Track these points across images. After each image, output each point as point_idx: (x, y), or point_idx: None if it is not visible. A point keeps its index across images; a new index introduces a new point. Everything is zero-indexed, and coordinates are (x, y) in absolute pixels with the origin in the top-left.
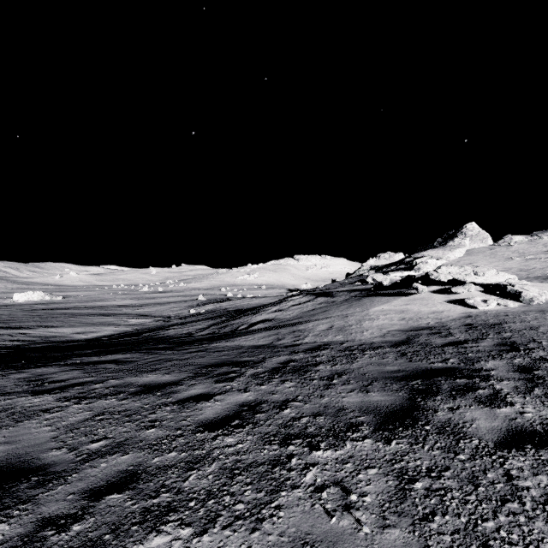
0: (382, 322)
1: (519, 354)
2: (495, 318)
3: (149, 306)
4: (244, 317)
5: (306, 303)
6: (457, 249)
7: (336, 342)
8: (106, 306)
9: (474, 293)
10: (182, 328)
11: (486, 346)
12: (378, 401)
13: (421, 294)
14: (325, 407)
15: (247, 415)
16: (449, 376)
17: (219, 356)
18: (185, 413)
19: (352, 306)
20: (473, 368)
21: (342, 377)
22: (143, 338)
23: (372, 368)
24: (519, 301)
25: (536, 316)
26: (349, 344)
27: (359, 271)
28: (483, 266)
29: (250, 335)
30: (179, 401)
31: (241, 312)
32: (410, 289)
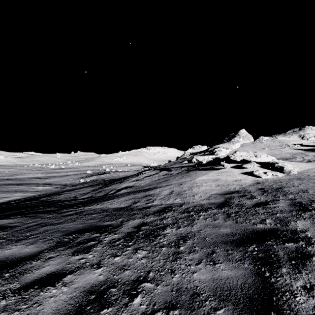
0: (205, 188)
1: (313, 213)
2: (275, 184)
3: (53, 177)
4: (113, 185)
5: (154, 175)
6: (236, 143)
7: (177, 205)
8: (23, 178)
9: (256, 168)
10: (71, 193)
11: (284, 206)
12: (229, 277)
13: (225, 169)
14: (178, 290)
15: (91, 313)
16: (276, 239)
17: (87, 220)
18: (18, 312)
19: (183, 177)
20: (290, 229)
21: (187, 242)
22: (40, 202)
23: (210, 231)
24: (282, 173)
25: (299, 182)
26: (186, 206)
27: (184, 156)
28: (259, 152)
29: (115, 199)
30: (22, 287)
31: (112, 181)
32: (218, 166)
